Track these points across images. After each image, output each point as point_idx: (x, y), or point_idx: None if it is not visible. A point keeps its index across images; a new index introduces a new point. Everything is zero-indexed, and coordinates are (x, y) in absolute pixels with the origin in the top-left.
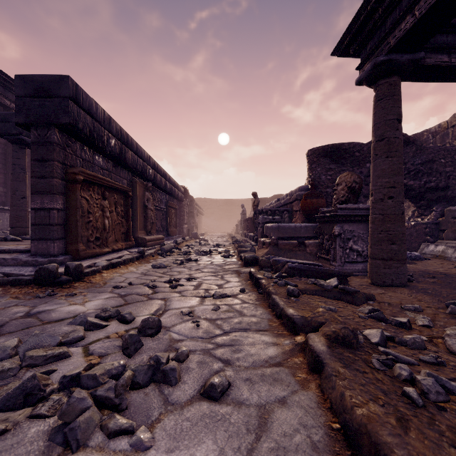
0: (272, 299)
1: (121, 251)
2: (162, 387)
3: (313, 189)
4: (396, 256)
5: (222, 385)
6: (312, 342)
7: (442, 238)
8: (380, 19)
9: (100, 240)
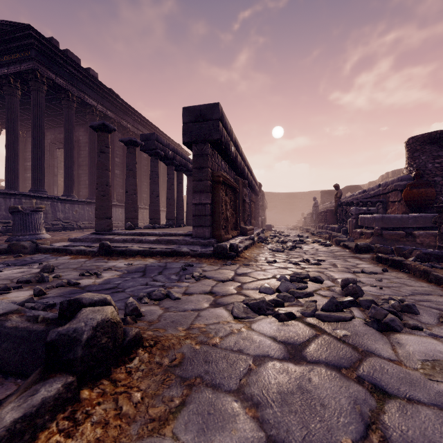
0: (434, 275)
1: (234, 238)
2: (407, 315)
3: (418, 178)
4: None
5: None
6: None
7: None
8: None
9: (226, 228)
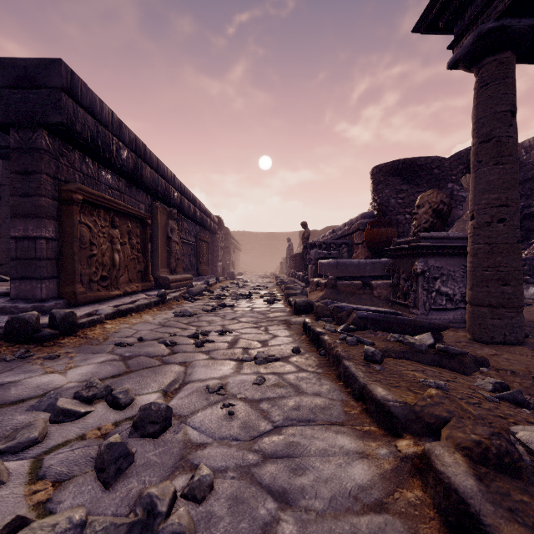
0: (344, 367)
1: (136, 294)
2: None
3: (380, 215)
4: (510, 301)
5: None
6: (442, 465)
7: None
8: None
9: (108, 280)
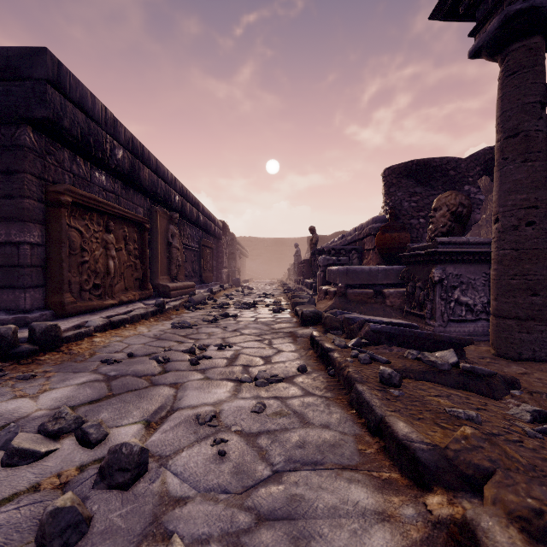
0: (357, 392)
1: (133, 303)
2: None
3: (392, 219)
4: (540, 313)
5: None
6: None
7: None
8: None
9: (101, 288)
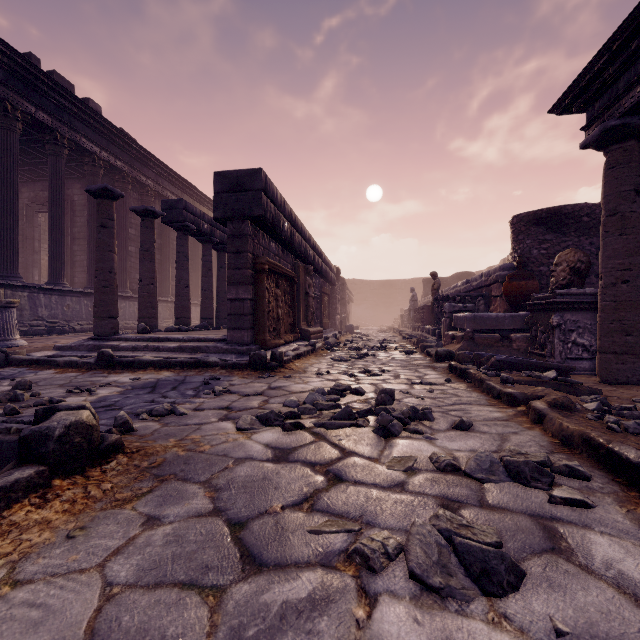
0: (486, 384)
1: (290, 343)
2: (423, 423)
3: (520, 268)
4: (632, 349)
5: (468, 422)
6: (534, 404)
7: None
8: (610, 78)
9: (276, 331)
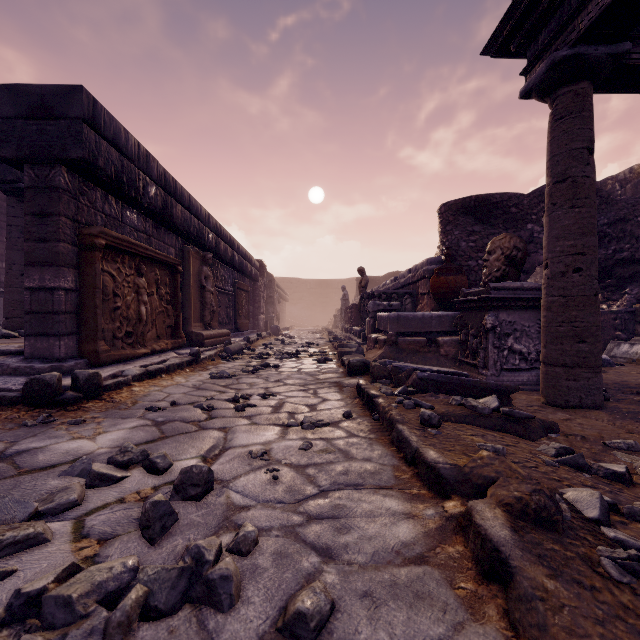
0: (397, 431)
1: (165, 352)
2: (205, 612)
3: (448, 261)
4: (586, 360)
5: (319, 613)
6: (481, 519)
7: (639, 333)
8: None
9: (133, 336)
